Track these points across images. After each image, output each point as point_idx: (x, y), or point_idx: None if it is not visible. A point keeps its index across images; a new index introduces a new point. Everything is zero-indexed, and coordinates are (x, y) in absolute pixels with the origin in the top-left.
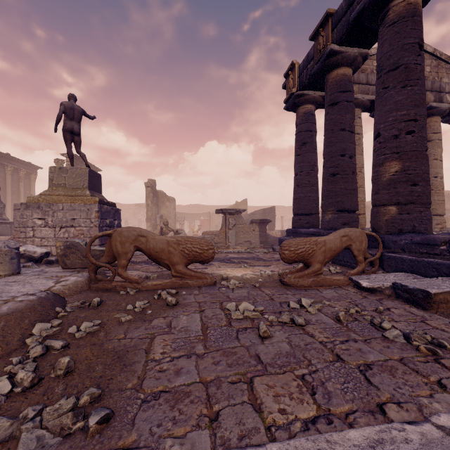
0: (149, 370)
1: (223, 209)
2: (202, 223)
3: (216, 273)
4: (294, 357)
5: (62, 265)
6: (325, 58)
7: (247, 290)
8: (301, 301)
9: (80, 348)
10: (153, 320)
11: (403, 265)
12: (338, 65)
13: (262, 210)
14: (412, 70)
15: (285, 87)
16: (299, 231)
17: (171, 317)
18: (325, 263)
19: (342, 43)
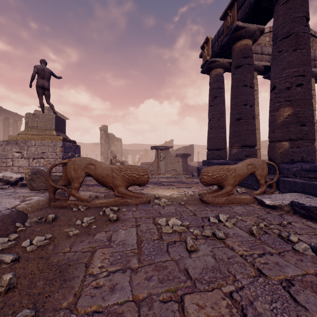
0: (86, 287)
1: (156, 146)
2: (141, 156)
3: (151, 193)
4: (219, 272)
5: (30, 187)
6: (232, 32)
7: (174, 207)
8: (219, 217)
9: (28, 261)
10: (96, 234)
11: (295, 187)
12: (242, 37)
13: (184, 147)
14: (301, 37)
15: (201, 56)
16: (212, 162)
17: (111, 231)
18: (235, 185)
19: (245, 21)
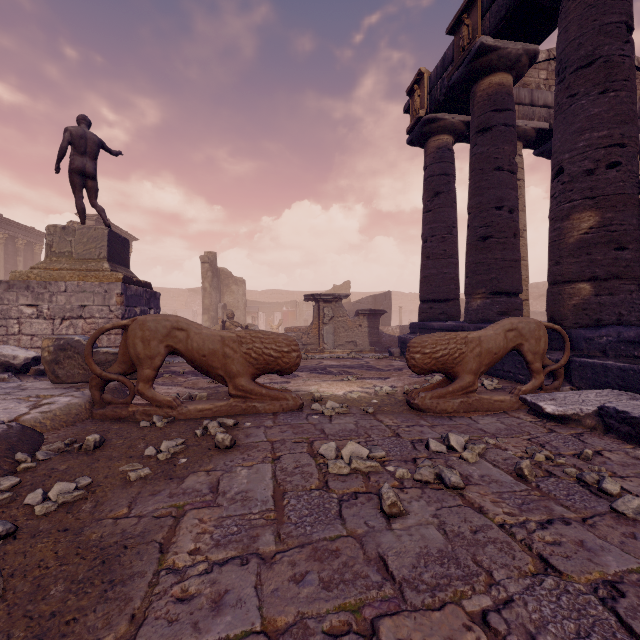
0: (158, 598)
1: (315, 295)
2: (284, 316)
3: (304, 391)
4: (456, 564)
5: (52, 377)
6: (472, 59)
7: (354, 419)
8: (448, 440)
9: (36, 539)
10: (187, 477)
11: (607, 377)
12: (492, 69)
13: (372, 297)
14: (616, 66)
15: (407, 110)
16: (431, 326)
17: (220, 471)
18: (481, 374)
19: (499, 35)
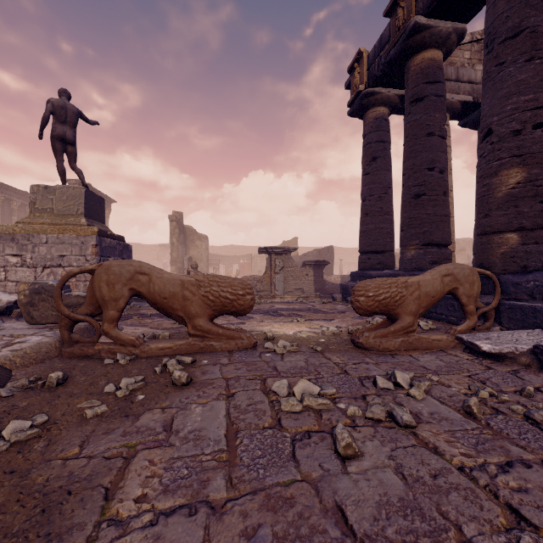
0: None
1: (267, 248)
2: (241, 267)
3: (258, 331)
4: (420, 515)
5: (27, 318)
6: (407, 37)
7: (304, 357)
8: (395, 377)
9: None
10: (142, 414)
11: (535, 318)
12: (424, 46)
13: (317, 251)
14: (541, 35)
15: (348, 86)
16: (369, 274)
17: (175, 408)
18: (419, 315)
19: (431, 14)
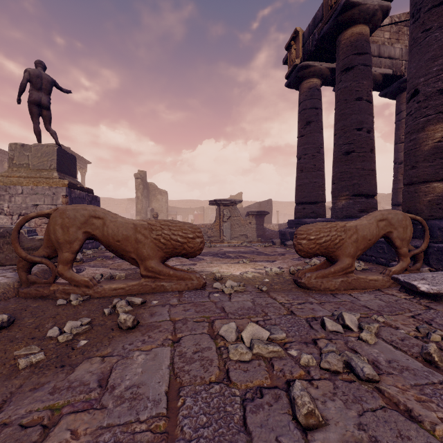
0: None
1: (217, 200)
2: (195, 217)
3: (207, 271)
4: None
5: None
6: (339, 13)
7: (250, 297)
8: (343, 319)
9: None
10: (80, 364)
11: None
12: (354, 21)
13: (258, 203)
14: None
15: (286, 62)
16: (304, 222)
17: (116, 357)
18: (357, 257)
19: None
